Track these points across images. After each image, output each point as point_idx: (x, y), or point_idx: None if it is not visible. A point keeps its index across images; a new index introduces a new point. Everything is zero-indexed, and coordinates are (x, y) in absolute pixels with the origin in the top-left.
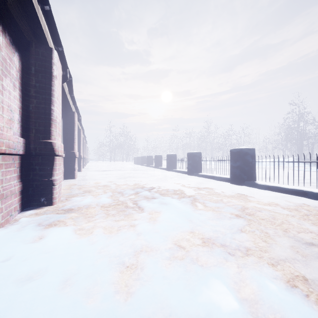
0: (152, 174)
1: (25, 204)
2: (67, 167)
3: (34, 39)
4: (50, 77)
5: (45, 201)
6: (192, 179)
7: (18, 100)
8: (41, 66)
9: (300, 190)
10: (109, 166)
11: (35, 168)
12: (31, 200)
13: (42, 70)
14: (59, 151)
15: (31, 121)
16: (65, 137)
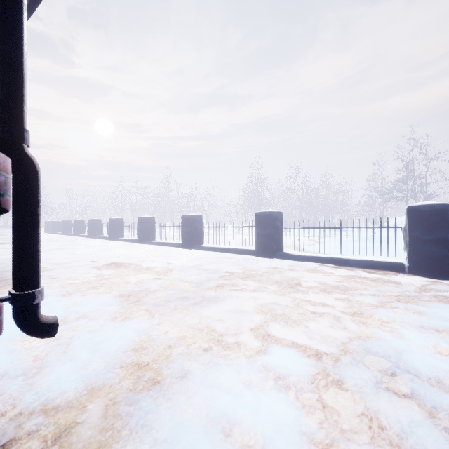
0: (89, 245)
1: None
2: None
3: None
4: None
5: None
6: (144, 247)
7: None
8: None
9: (227, 248)
10: None
11: None
12: None
13: None
14: None
15: None
16: None
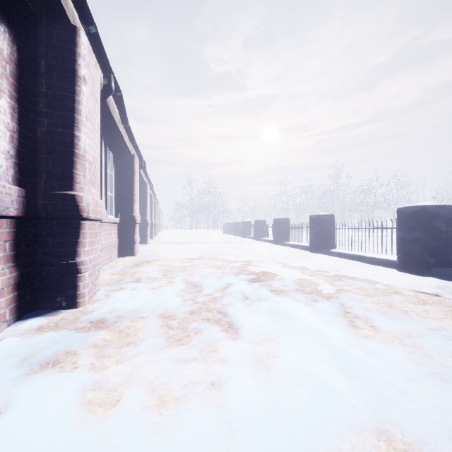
0: (251, 250)
1: (28, 306)
2: (124, 238)
3: (42, 7)
4: (73, 78)
5: (63, 301)
6: (321, 260)
7: (7, 116)
8: (57, 58)
9: None
10: (188, 236)
11: (45, 241)
12: (39, 300)
13: (59, 65)
14: (90, 212)
15: (39, 158)
16: (120, 193)
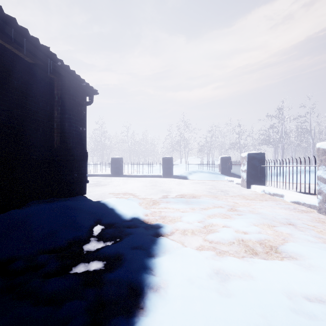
0: None
1: None
2: None
3: None
4: None
5: None
6: None
7: None
8: None
9: (96, 174)
10: None
11: None
12: None
13: None
14: None
15: None
16: None
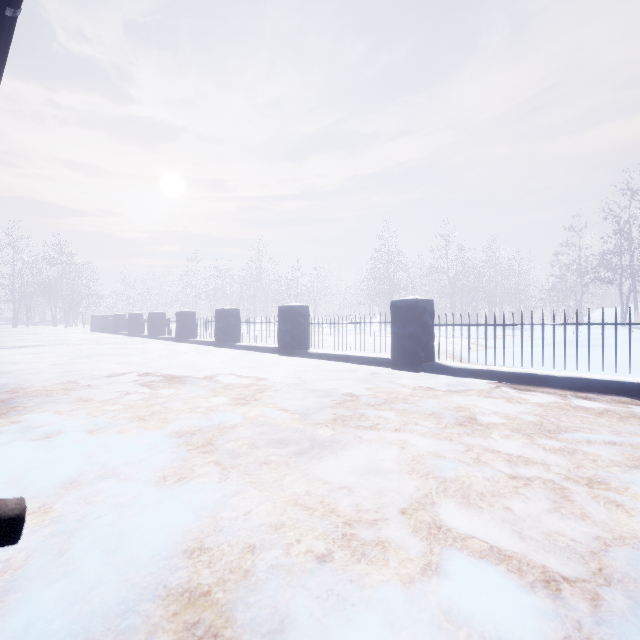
0: (146, 349)
1: None
2: None
3: None
4: None
5: None
6: (224, 353)
7: None
8: None
9: (346, 355)
10: (22, 337)
11: None
12: None
13: None
14: None
15: None
16: None
